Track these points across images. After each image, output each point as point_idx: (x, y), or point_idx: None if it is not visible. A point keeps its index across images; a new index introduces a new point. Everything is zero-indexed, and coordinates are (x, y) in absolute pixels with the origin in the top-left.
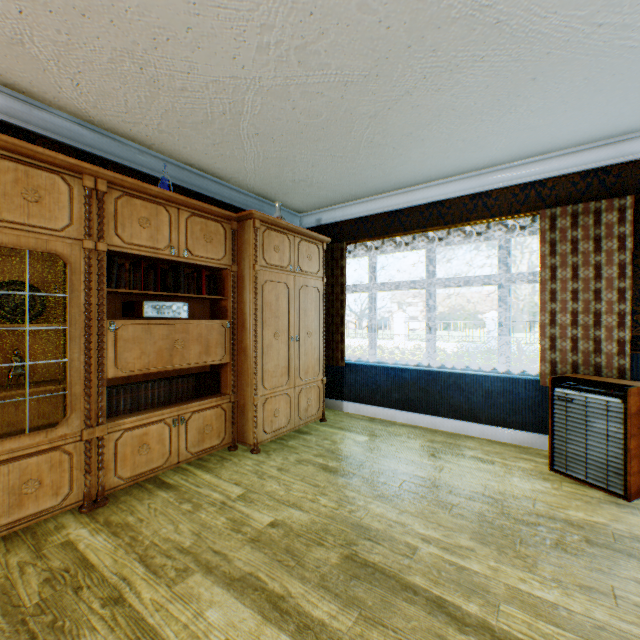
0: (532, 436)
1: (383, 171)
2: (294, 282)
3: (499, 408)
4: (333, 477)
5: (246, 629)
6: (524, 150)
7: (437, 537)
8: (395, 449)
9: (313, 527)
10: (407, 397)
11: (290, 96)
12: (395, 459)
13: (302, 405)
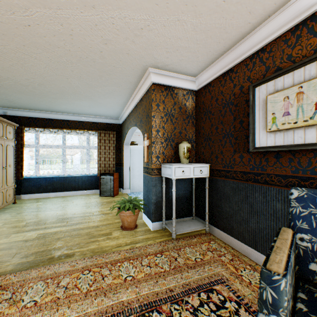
0: (96, 190)
1: (49, 107)
2: (5, 143)
3: (87, 185)
4: (39, 212)
5: (42, 231)
6: (94, 114)
7: (78, 210)
8: (56, 202)
9: (43, 219)
10: (55, 187)
11: (28, 87)
12: (58, 204)
13: (8, 196)
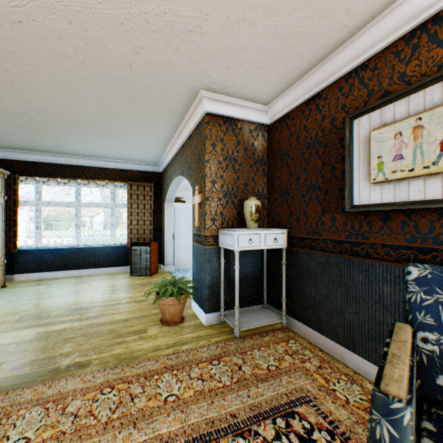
0: (125, 267)
1: (56, 147)
2: None
3: (112, 259)
4: (40, 300)
5: (43, 329)
6: (122, 158)
7: (98, 297)
8: (66, 285)
9: (45, 310)
10: (65, 263)
11: (23, 116)
12: (68, 287)
13: None
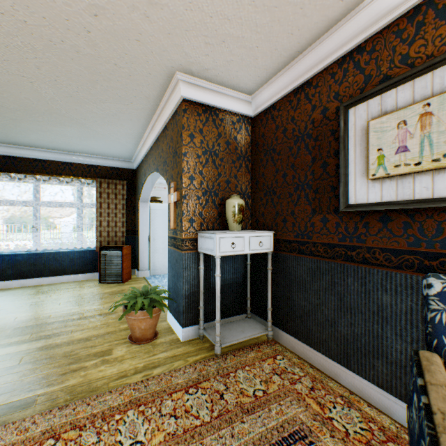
0: (93, 274)
1: (8, 136)
2: None
3: (78, 265)
4: None
5: None
6: (90, 152)
7: (58, 311)
8: (19, 297)
9: None
10: (21, 271)
11: None
12: (22, 300)
13: None
